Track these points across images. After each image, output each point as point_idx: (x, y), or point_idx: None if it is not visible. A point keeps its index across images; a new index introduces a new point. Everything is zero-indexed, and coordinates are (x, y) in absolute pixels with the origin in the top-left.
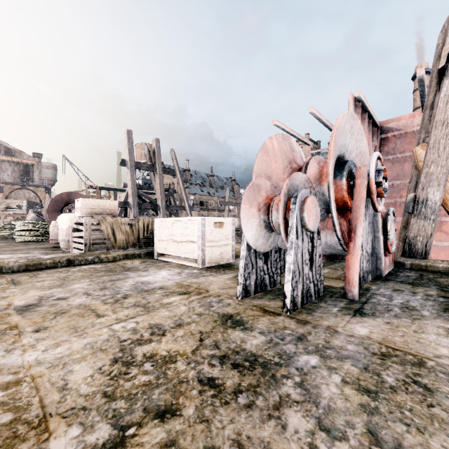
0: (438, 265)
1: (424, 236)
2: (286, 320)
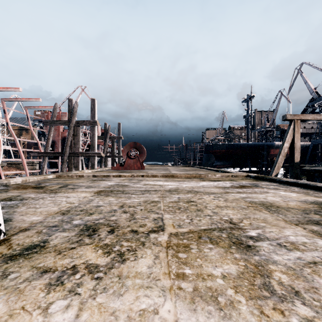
0: None
1: None
2: (23, 234)
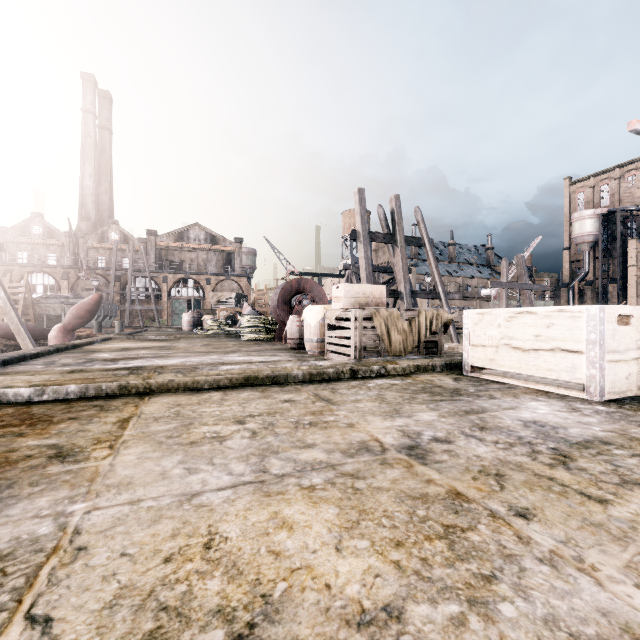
0: None
1: None
2: None
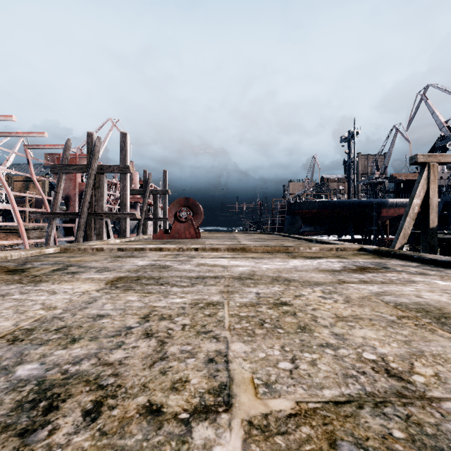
0: None
1: None
2: None
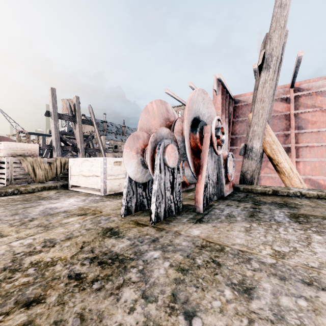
0: (258, 188)
1: (251, 170)
2: (150, 229)
